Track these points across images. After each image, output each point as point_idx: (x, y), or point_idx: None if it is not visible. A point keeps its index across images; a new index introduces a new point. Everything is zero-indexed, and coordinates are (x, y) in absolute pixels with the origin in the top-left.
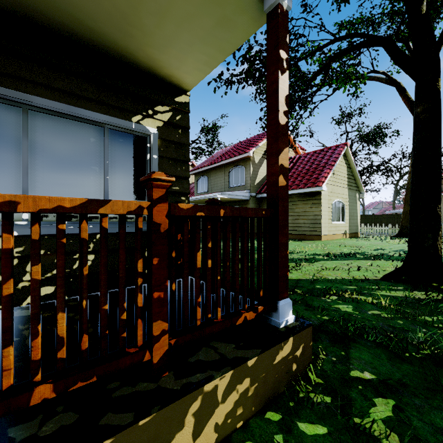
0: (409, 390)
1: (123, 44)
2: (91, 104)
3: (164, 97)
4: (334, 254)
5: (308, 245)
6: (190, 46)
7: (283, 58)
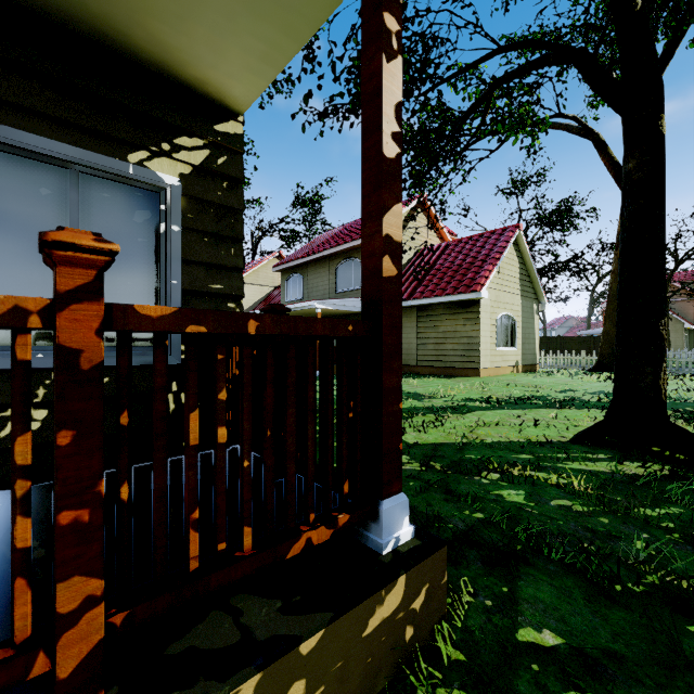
0: (626, 668)
1: (100, 9)
2: (41, 122)
3: (193, 121)
4: (499, 399)
5: (459, 384)
6: (229, 20)
7: (391, 30)
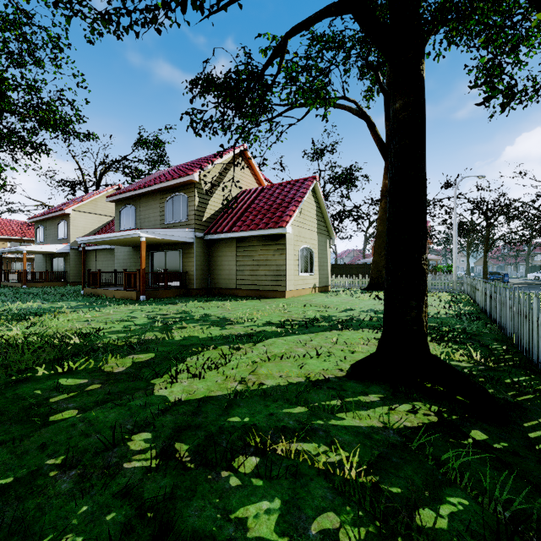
0: None
1: None
2: None
3: None
4: (294, 321)
5: (266, 306)
6: None
7: None
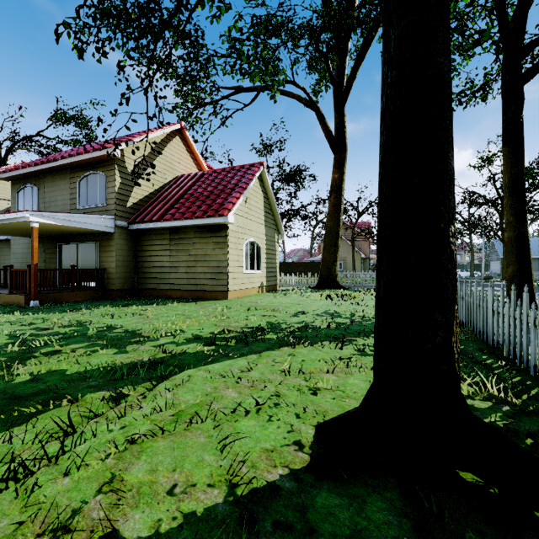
0: None
1: None
2: None
3: None
4: (232, 333)
5: (201, 311)
6: None
7: None
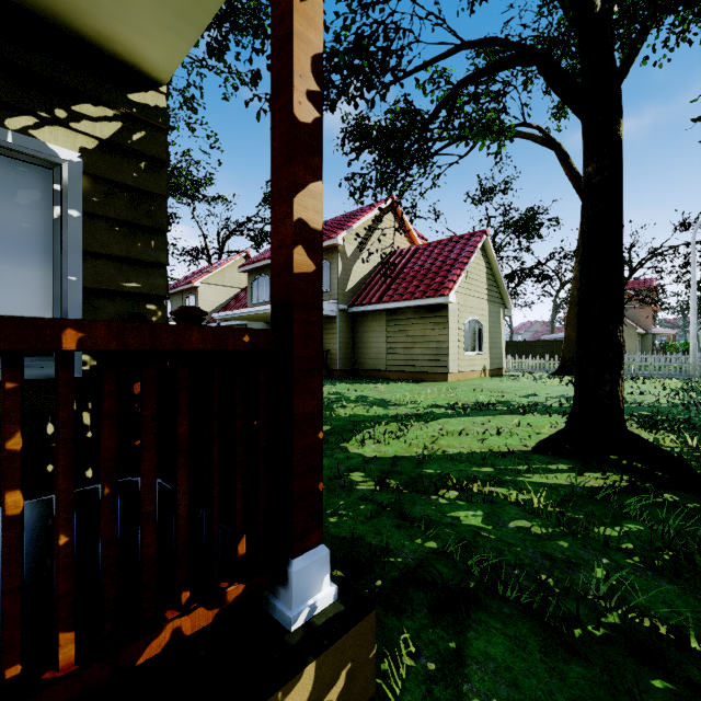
0: None
1: None
2: None
3: (100, 86)
4: (465, 405)
5: (427, 390)
6: None
7: None
